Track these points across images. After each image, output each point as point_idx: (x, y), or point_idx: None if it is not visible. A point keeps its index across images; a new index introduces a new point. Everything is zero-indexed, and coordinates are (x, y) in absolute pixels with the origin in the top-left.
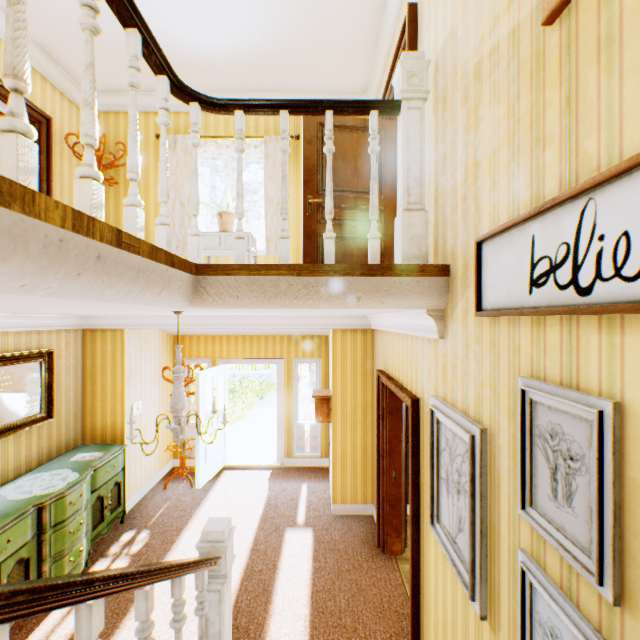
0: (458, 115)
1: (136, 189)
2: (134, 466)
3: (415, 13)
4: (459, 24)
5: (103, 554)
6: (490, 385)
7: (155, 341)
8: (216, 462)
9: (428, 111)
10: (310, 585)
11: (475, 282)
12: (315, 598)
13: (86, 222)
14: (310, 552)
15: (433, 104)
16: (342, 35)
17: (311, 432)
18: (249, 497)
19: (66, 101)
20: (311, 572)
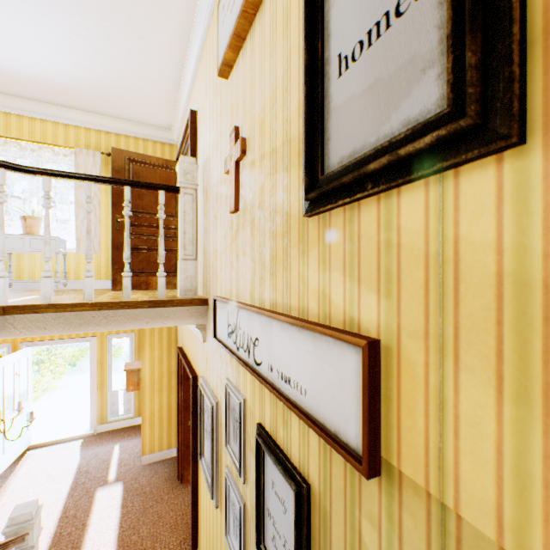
0: (211, 212)
1: None
2: None
3: (195, 117)
4: (212, 159)
5: None
6: (220, 378)
7: None
8: (18, 445)
9: (201, 190)
10: (118, 528)
11: (213, 320)
12: (122, 537)
13: None
14: (120, 502)
15: (203, 189)
16: (147, 93)
17: (125, 397)
18: (58, 471)
19: None
20: (120, 518)
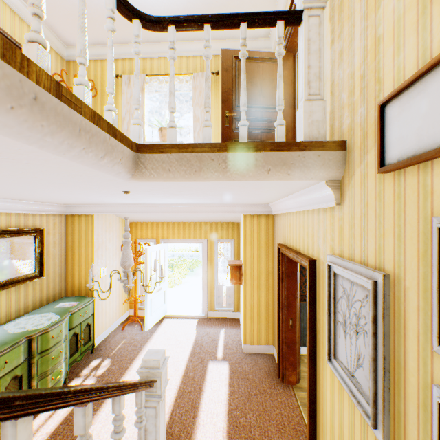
0: (356, 8)
1: (84, 72)
2: (101, 313)
3: None
4: None
5: (77, 375)
6: (394, 234)
7: (116, 225)
8: (159, 312)
9: (324, 23)
10: (227, 404)
11: (378, 142)
12: (231, 415)
13: (19, 58)
14: (227, 379)
15: (329, 14)
16: None
17: (227, 292)
18: (182, 338)
19: (53, 52)
20: (227, 395)
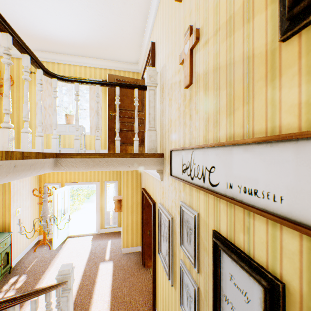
0: (166, 98)
1: (27, 125)
2: (16, 242)
3: (154, 46)
4: (167, 64)
5: None
6: (174, 202)
7: None
8: (64, 235)
9: (158, 89)
10: (111, 287)
11: (170, 164)
12: (113, 292)
13: (10, 154)
14: (111, 272)
15: (160, 87)
16: (126, 41)
17: (113, 215)
18: (81, 250)
19: None
20: (111, 281)
